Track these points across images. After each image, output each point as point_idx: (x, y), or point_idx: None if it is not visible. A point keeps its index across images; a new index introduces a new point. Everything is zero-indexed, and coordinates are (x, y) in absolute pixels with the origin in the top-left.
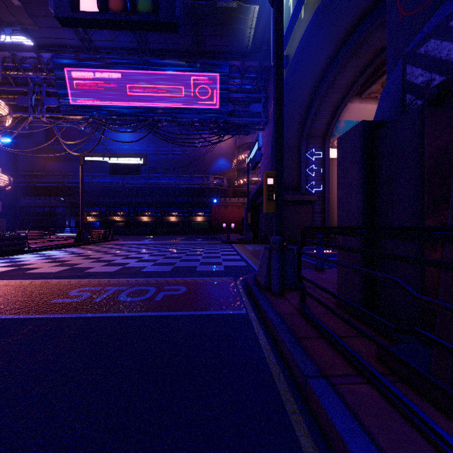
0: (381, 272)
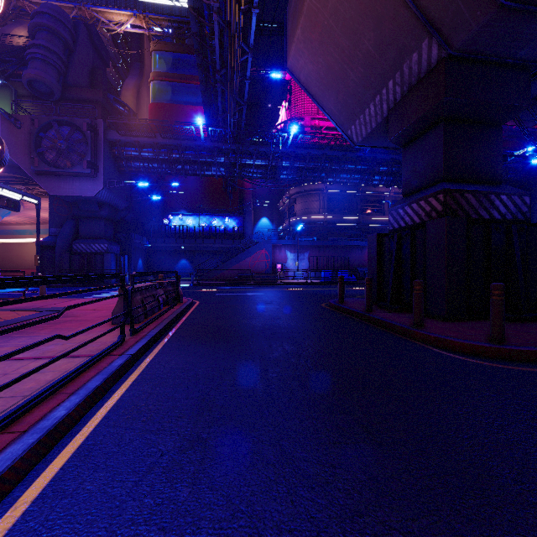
0: None
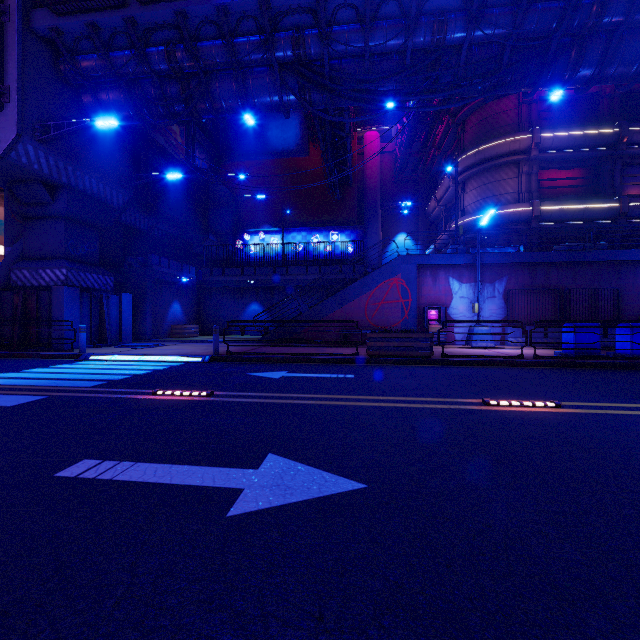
0: (3, 333)
